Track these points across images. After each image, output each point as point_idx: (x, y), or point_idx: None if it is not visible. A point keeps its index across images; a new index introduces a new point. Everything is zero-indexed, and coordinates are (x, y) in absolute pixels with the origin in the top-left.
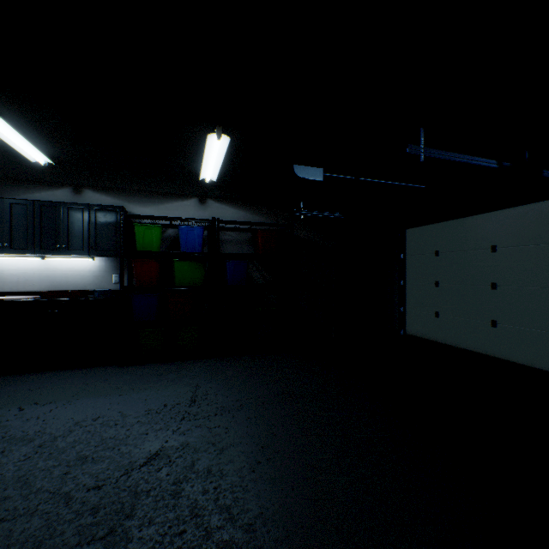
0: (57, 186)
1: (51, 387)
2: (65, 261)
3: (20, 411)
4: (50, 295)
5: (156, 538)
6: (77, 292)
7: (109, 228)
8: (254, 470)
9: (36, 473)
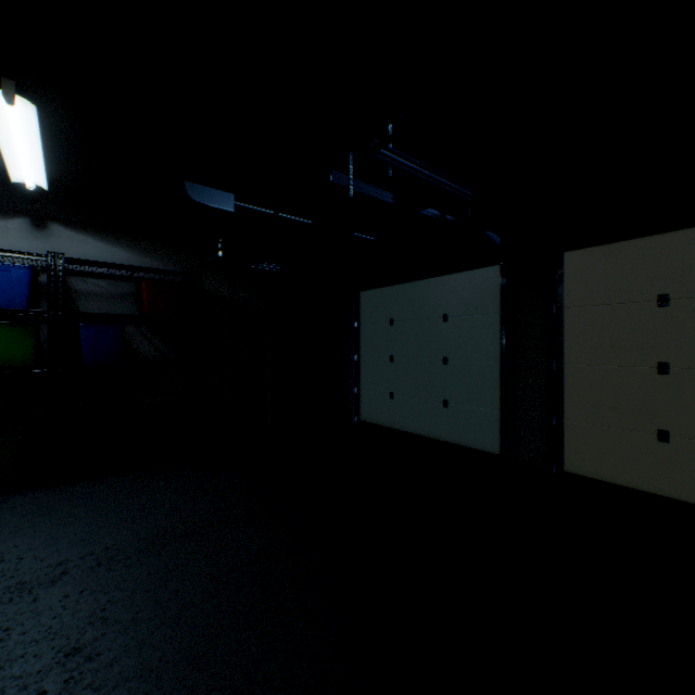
0: None
1: None
2: None
3: None
4: None
5: None
6: None
7: None
8: None
9: None
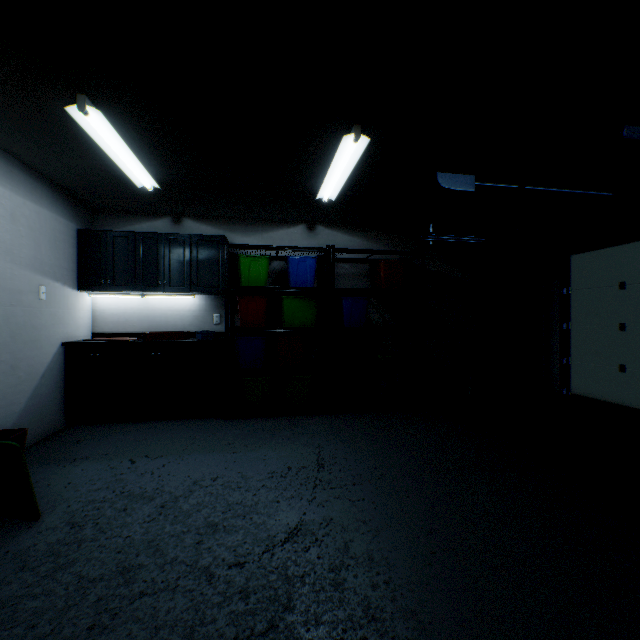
0: (157, 216)
1: (157, 438)
2: (164, 299)
3: (132, 463)
4: (152, 336)
5: None
6: (179, 334)
7: (211, 261)
8: (430, 563)
9: (165, 538)
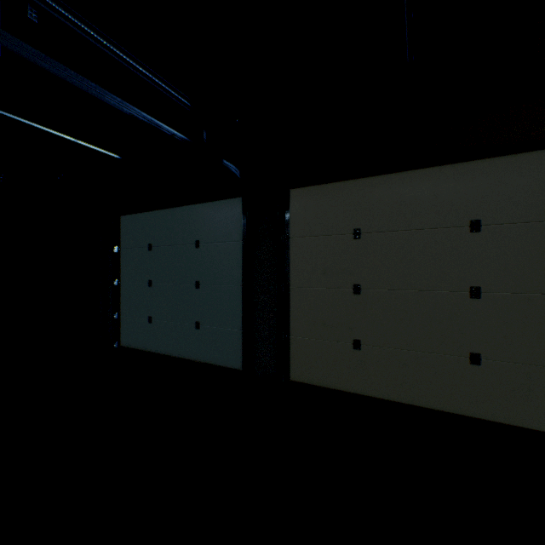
0: None
1: None
2: None
3: None
4: None
5: None
6: None
7: None
8: None
9: None
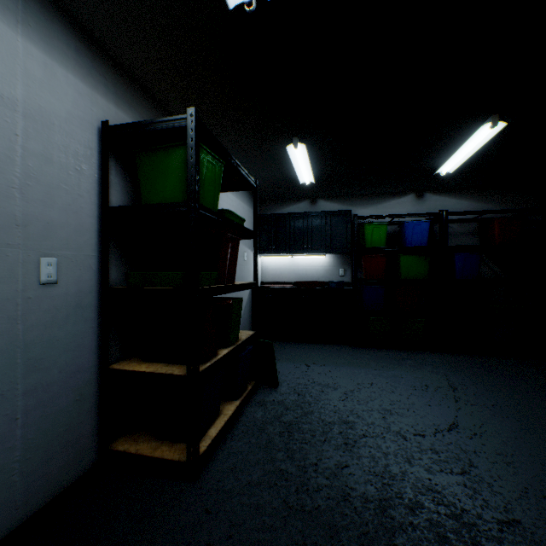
0: (299, 200)
1: (313, 354)
2: (304, 258)
3: (308, 366)
4: (302, 284)
5: (517, 492)
6: (320, 283)
7: (340, 230)
8: None
9: (359, 411)
